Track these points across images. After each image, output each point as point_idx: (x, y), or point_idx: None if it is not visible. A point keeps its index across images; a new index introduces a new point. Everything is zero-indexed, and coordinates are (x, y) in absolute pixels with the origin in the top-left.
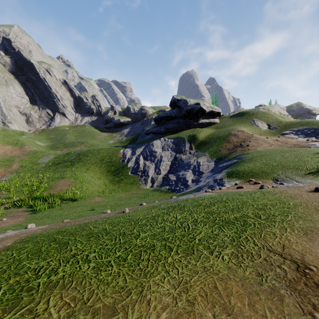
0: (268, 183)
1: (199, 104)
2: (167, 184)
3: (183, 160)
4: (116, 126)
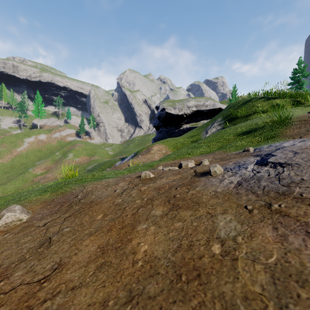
0: None
1: (164, 109)
2: None
3: None
4: None
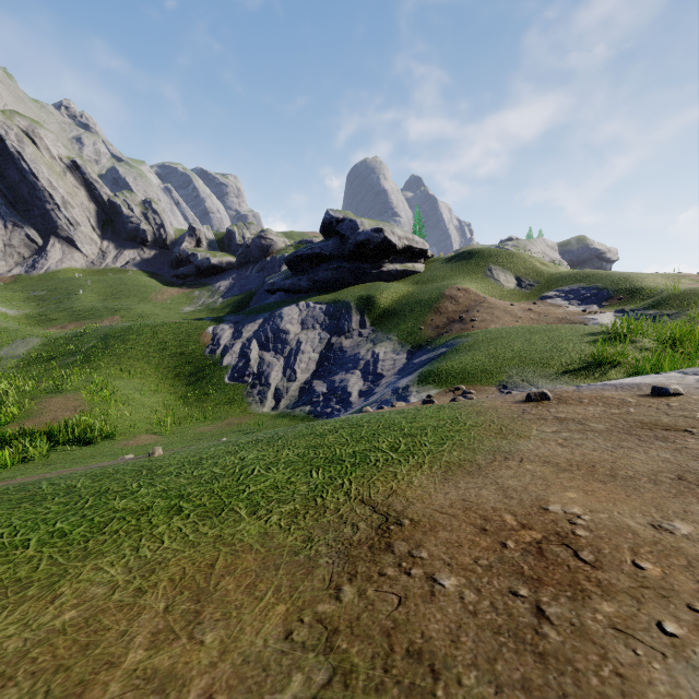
0: (487, 393)
1: (381, 231)
2: (308, 402)
3: (346, 350)
4: (202, 274)
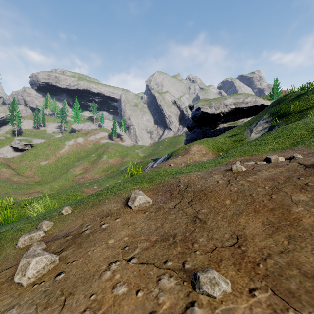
0: None
1: (199, 109)
2: None
3: None
4: None
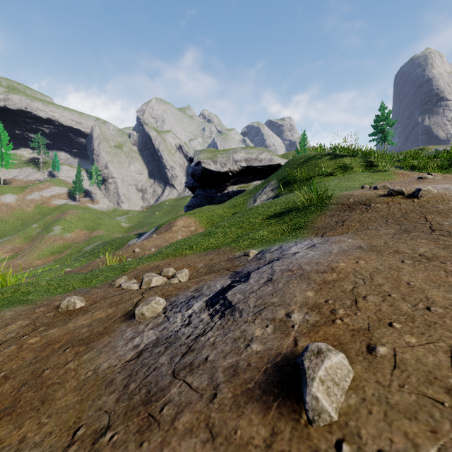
0: None
1: (200, 163)
2: None
3: None
4: None
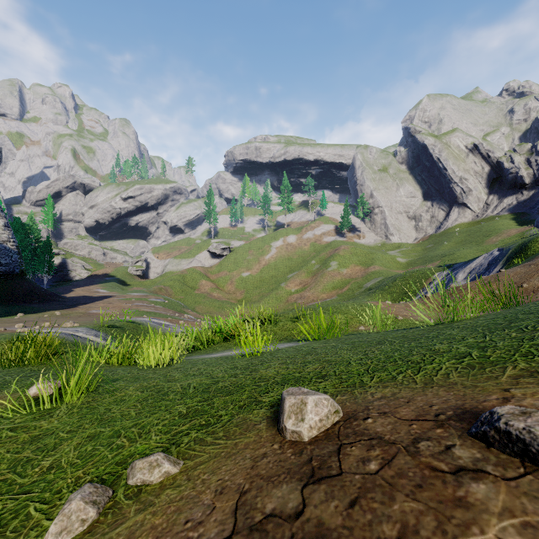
0: None
1: None
2: None
3: None
4: None
